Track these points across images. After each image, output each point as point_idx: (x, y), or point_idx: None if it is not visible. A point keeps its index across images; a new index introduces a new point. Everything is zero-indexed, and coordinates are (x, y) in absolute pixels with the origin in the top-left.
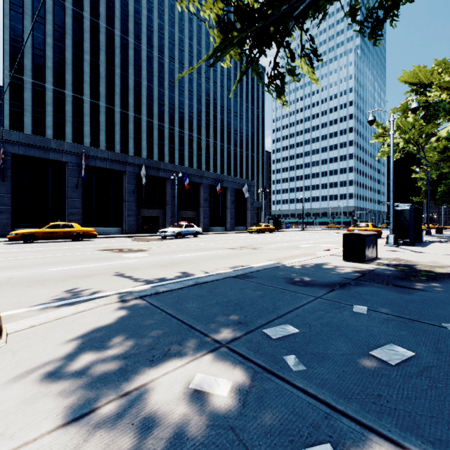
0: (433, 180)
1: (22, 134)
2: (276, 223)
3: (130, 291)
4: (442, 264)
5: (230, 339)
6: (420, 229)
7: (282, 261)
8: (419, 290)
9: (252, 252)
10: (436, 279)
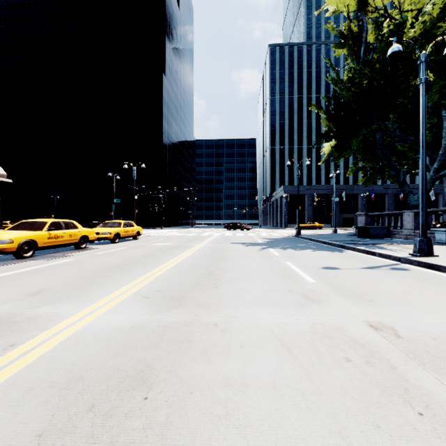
0: None
1: (291, 186)
2: None
3: None
4: None
5: None
6: None
7: None
8: None
9: None
10: None
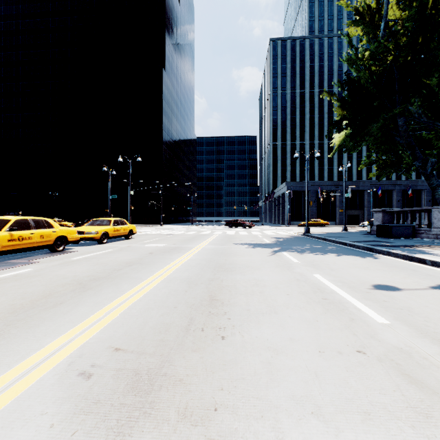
0: None
1: (294, 182)
2: None
3: None
4: None
5: None
6: None
7: None
8: None
9: None
10: None
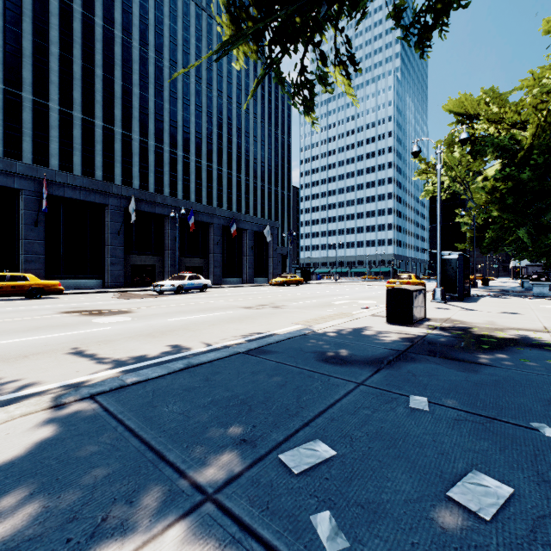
0: (479, 225)
1: None
2: (305, 274)
3: (84, 381)
4: (500, 325)
5: (224, 480)
6: (468, 282)
7: (311, 324)
8: (485, 365)
9: (273, 312)
10: (501, 348)
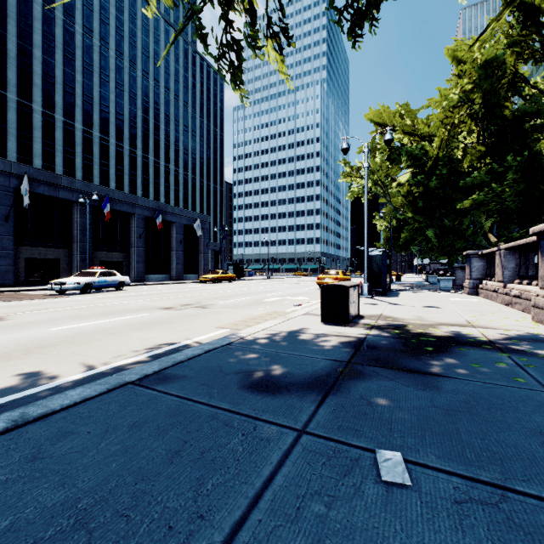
0: (393, 227)
1: None
2: (237, 270)
3: None
4: (430, 320)
5: None
6: (389, 277)
7: (239, 328)
8: (442, 376)
9: (197, 313)
10: (445, 349)
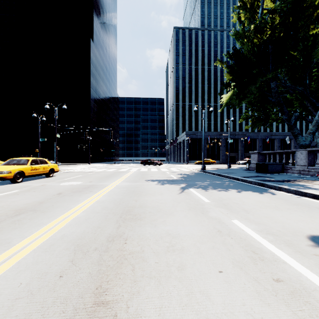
0: None
1: (191, 132)
2: None
3: None
4: None
5: None
6: None
7: None
8: None
9: None
10: None
